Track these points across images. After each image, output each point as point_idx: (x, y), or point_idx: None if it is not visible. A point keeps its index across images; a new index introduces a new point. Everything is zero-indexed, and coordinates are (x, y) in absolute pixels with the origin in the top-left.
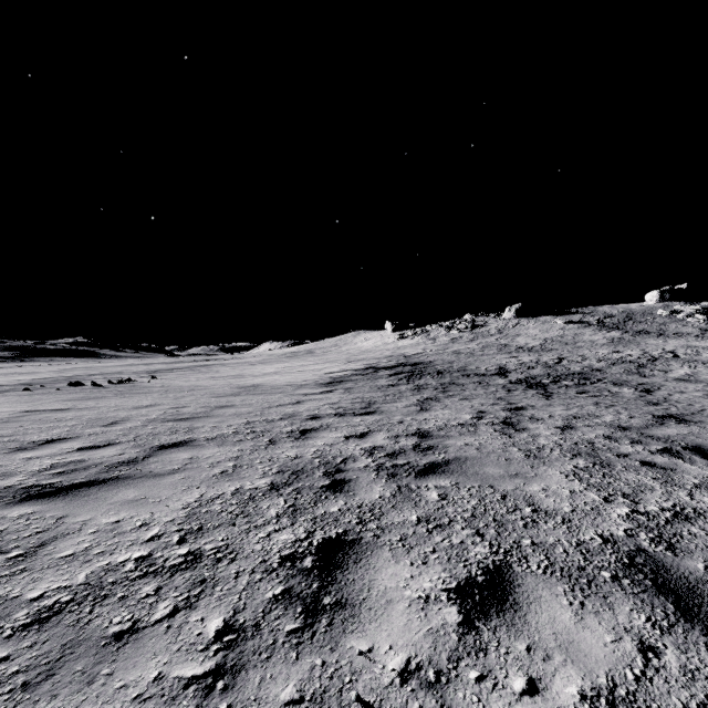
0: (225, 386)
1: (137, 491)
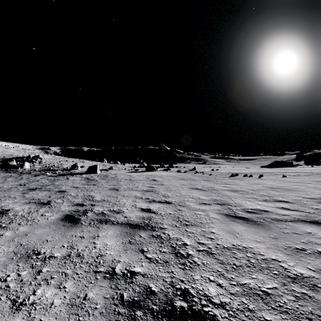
0: (262, 186)
1: (14, 192)
